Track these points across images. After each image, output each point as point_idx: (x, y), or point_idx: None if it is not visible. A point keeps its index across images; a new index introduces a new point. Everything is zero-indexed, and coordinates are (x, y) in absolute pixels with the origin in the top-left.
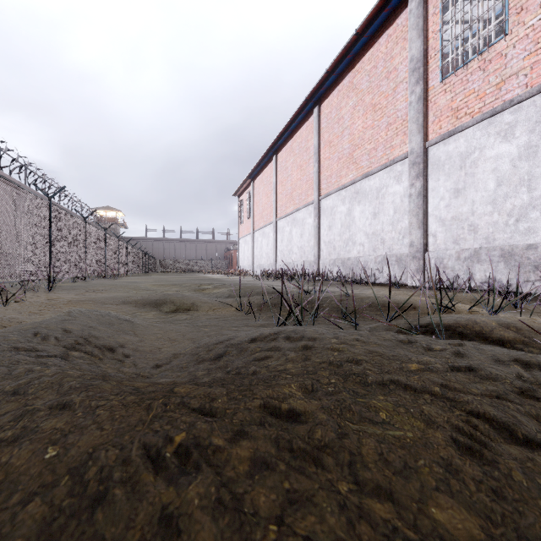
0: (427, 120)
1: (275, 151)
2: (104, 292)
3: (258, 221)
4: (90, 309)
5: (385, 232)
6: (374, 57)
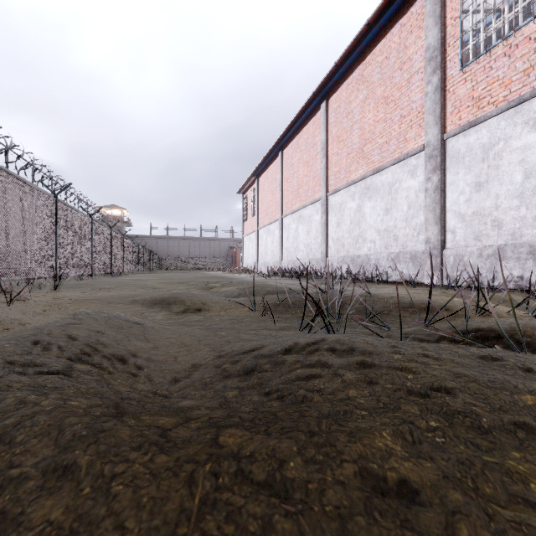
0: (445, 111)
1: (280, 148)
2: (110, 290)
3: (262, 218)
4: (97, 311)
5: (398, 228)
6: (386, 48)
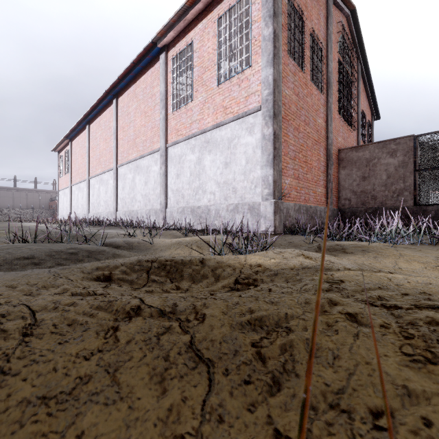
0: (167, 131)
1: (88, 122)
2: None
3: (75, 176)
4: None
5: (150, 194)
6: (145, 81)
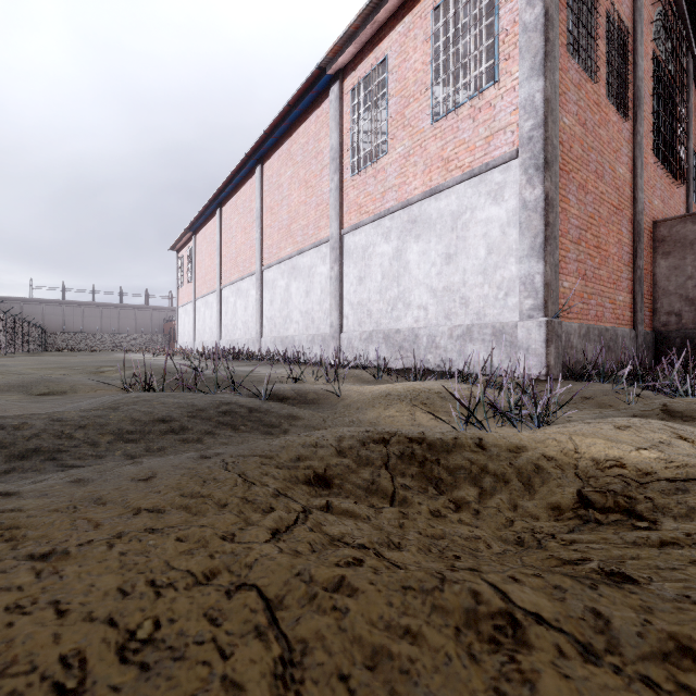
0: (343, 209)
1: (218, 204)
2: None
3: (200, 286)
4: None
5: (314, 311)
6: (306, 133)
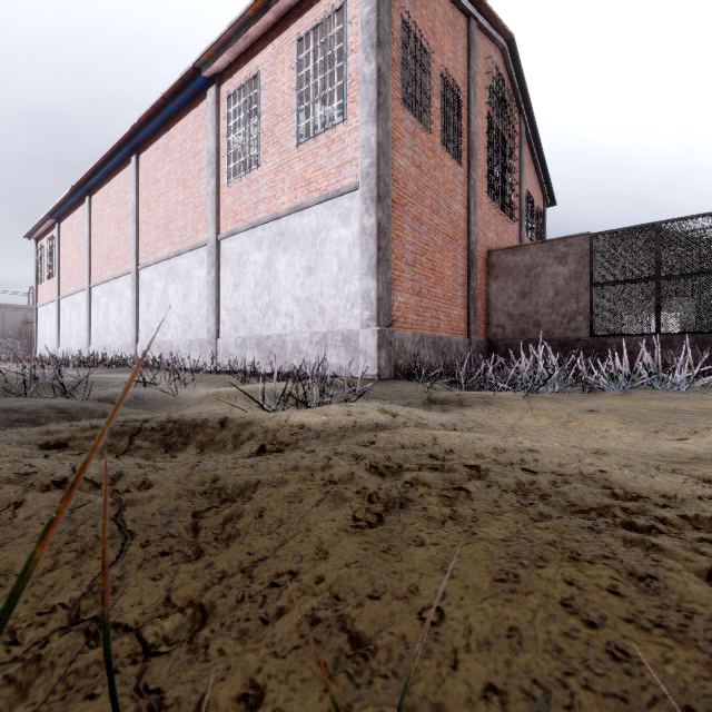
0: (220, 214)
1: (88, 191)
2: None
3: (66, 283)
4: None
5: (192, 316)
6: (184, 130)
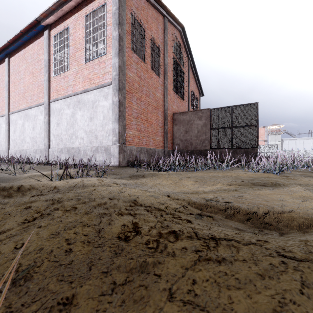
0: (50, 90)
1: None
2: None
3: None
4: None
5: (37, 137)
6: (33, 49)
